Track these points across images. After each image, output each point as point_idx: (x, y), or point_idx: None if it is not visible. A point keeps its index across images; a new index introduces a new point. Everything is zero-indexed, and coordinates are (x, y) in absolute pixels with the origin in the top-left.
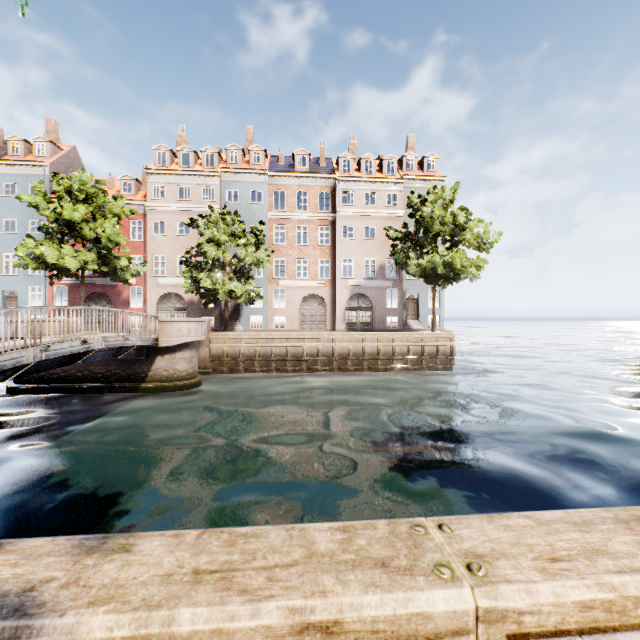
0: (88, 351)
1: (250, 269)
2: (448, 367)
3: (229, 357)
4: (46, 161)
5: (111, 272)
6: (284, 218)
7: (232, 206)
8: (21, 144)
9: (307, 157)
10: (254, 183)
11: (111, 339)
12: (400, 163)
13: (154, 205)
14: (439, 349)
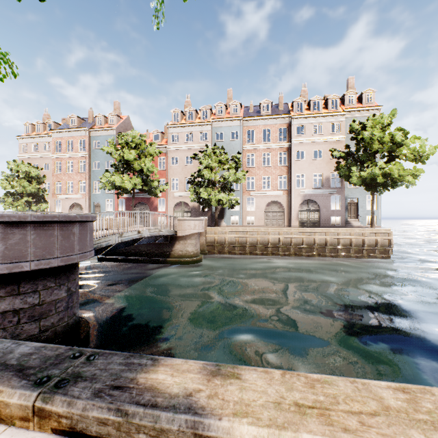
0: (140, 238)
1: (231, 185)
2: (386, 256)
3: (218, 243)
4: (114, 126)
5: (148, 190)
6: (253, 148)
7: (219, 143)
8: (102, 118)
9: (270, 104)
10: (233, 126)
11: (152, 230)
12: (342, 100)
13: (172, 147)
14: (378, 242)
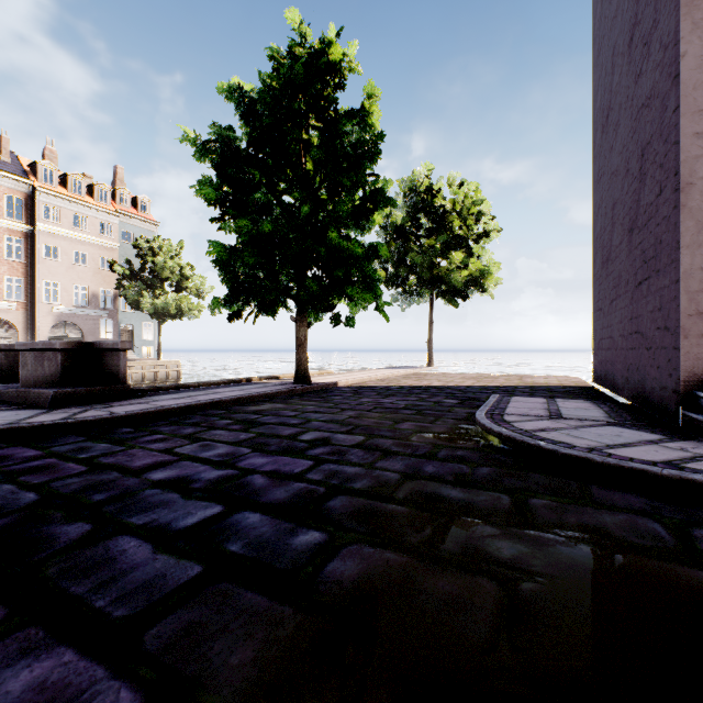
0: None
1: None
2: None
3: None
4: None
5: None
6: None
7: None
8: None
9: None
10: None
11: None
12: (112, 193)
13: None
14: (170, 374)
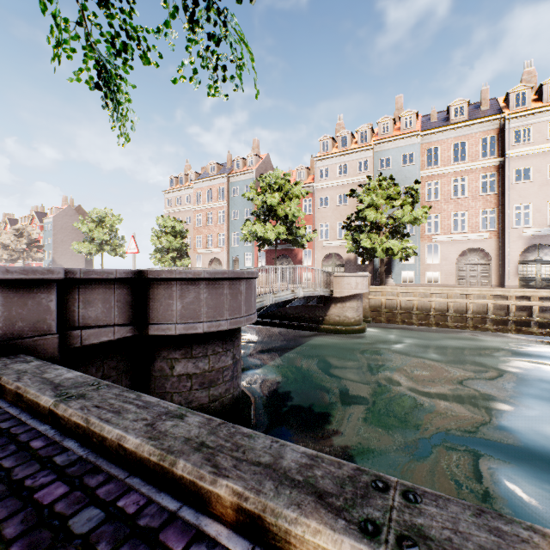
0: (293, 298)
1: (404, 227)
2: None
3: (386, 308)
4: (253, 168)
5: (293, 239)
6: (437, 174)
7: (383, 172)
8: (240, 161)
9: (465, 105)
10: (405, 147)
11: (306, 290)
12: None
13: (320, 184)
14: None
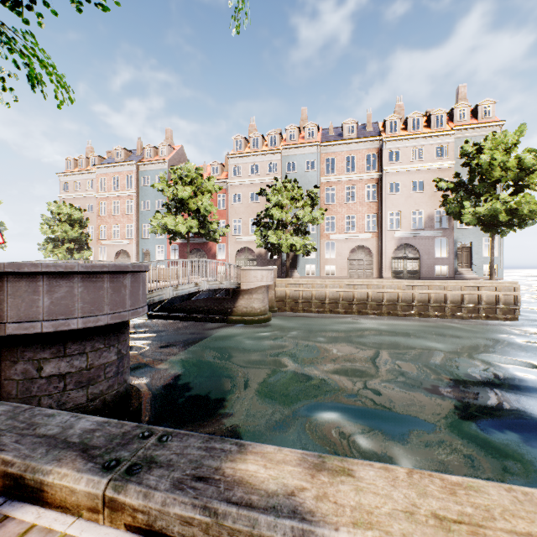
0: (198, 291)
1: (306, 226)
2: (511, 317)
3: (290, 299)
4: (166, 159)
5: (206, 233)
6: (334, 181)
7: (290, 175)
8: (152, 149)
9: (354, 125)
10: (308, 154)
11: (212, 283)
12: (450, 115)
13: (233, 181)
14: (500, 298)
